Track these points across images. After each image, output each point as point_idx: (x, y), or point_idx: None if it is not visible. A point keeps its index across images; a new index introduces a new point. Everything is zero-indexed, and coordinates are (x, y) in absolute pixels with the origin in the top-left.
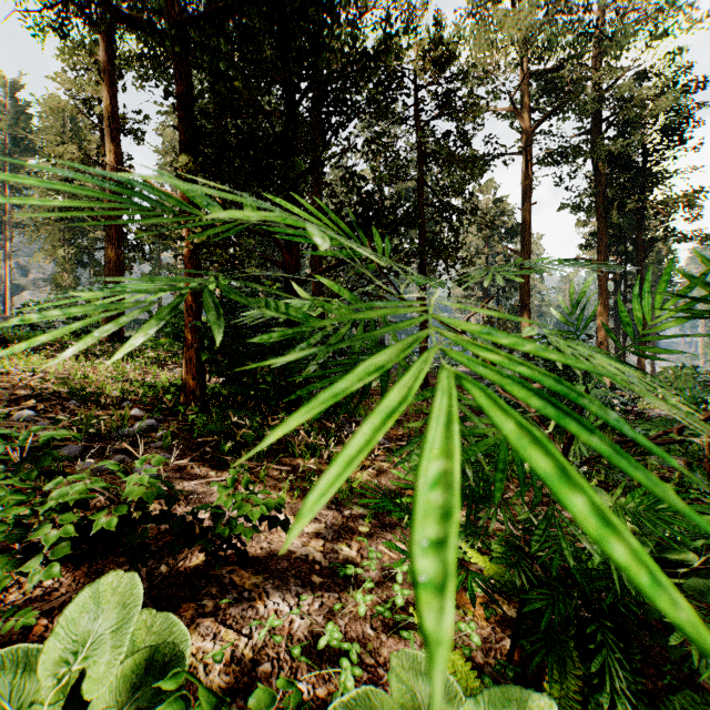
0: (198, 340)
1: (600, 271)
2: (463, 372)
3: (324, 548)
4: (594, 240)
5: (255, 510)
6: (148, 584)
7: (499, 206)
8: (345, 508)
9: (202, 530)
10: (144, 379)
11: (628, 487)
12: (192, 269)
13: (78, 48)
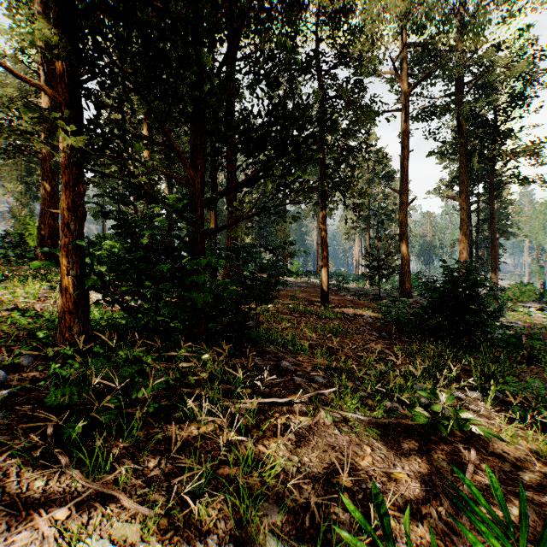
0: (76, 265)
1: (462, 207)
2: (351, 288)
3: None
4: (456, 182)
5: None
6: None
7: (379, 156)
8: None
9: None
10: (34, 308)
11: None
12: (69, 179)
13: (18, 3)
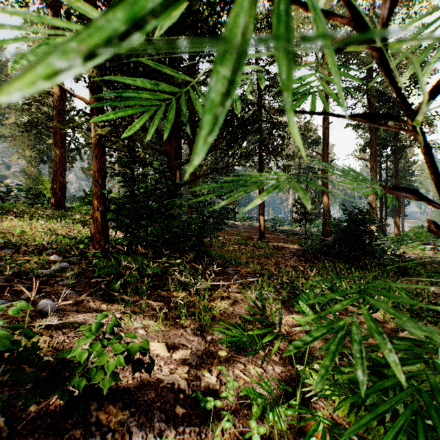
0: (102, 204)
1: (372, 166)
2: (285, 230)
3: (188, 375)
4: (367, 146)
5: (114, 359)
6: (8, 431)
7: (308, 126)
8: (208, 334)
9: (62, 378)
10: (68, 234)
11: (409, 309)
12: (98, 153)
13: None
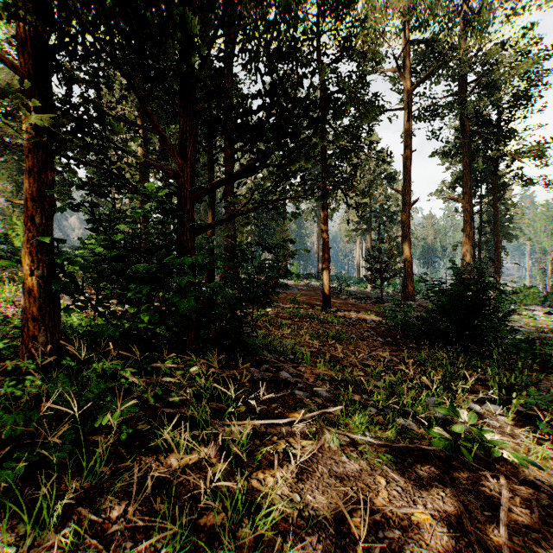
0: (43, 264)
1: (465, 208)
2: (352, 291)
3: None
4: (459, 183)
5: None
6: None
7: (381, 156)
8: None
9: None
10: (3, 313)
11: None
12: (34, 164)
13: None
